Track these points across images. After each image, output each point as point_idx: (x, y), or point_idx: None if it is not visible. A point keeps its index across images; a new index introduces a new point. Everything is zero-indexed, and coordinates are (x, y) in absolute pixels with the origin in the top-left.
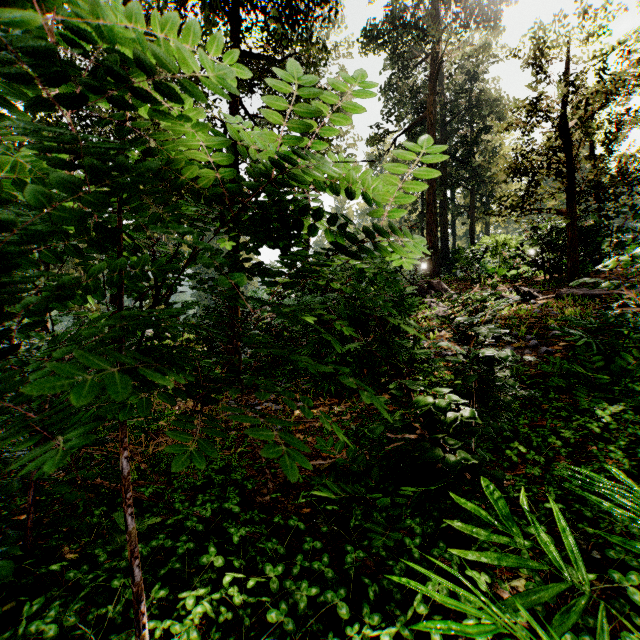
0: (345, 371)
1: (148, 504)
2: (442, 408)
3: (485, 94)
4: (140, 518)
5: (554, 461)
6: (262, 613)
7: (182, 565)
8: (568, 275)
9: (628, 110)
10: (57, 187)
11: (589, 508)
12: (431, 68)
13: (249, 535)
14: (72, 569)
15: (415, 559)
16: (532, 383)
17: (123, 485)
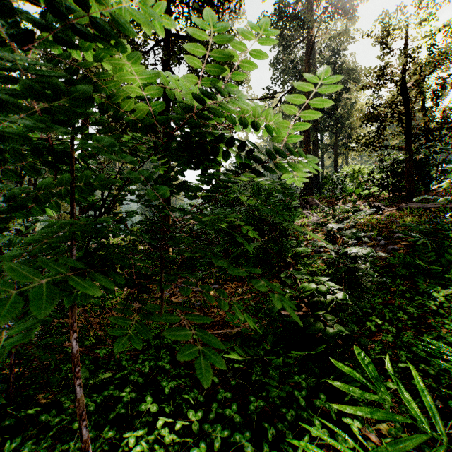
0: (258, 271)
1: (102, 362)
2: (321, 292)
3: (345, 65)
4: (96, 373)
5: (402, 330)
6: (186, 449)
7: (126, 410)
8: (406, 194)
9: (449, 75)
10: (3, 108)
11: (432, 367)
12: (307, 47)
13: (177, 386)
14: (44, 413)
15: (302, 407)
16: (383, 272)
17: (73, 361)
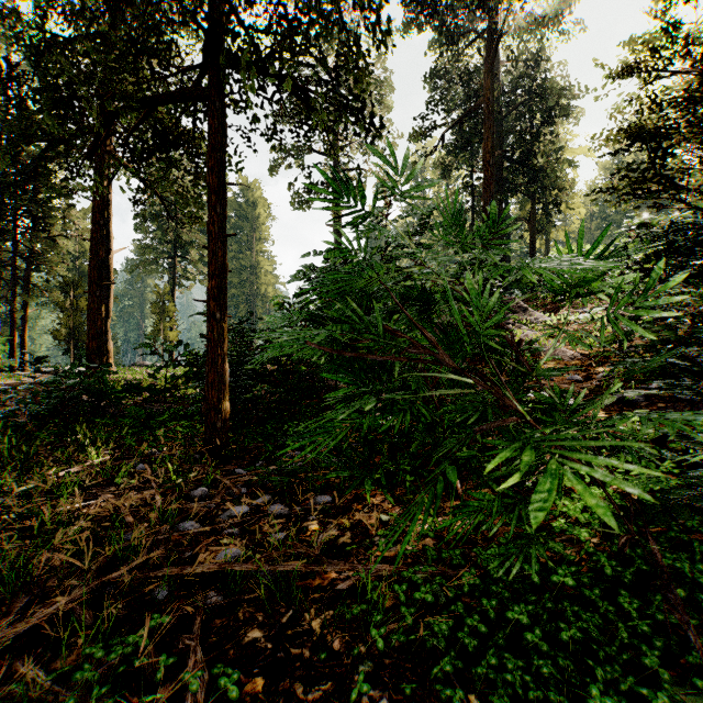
0: None
1: None
2: None
3: (550, 81)
4: None
5: None
6: None
7: None
8: None
9: None
10: None
11: None
12: (488, 46)
13: None
14: None
15: None
16: None
17: None
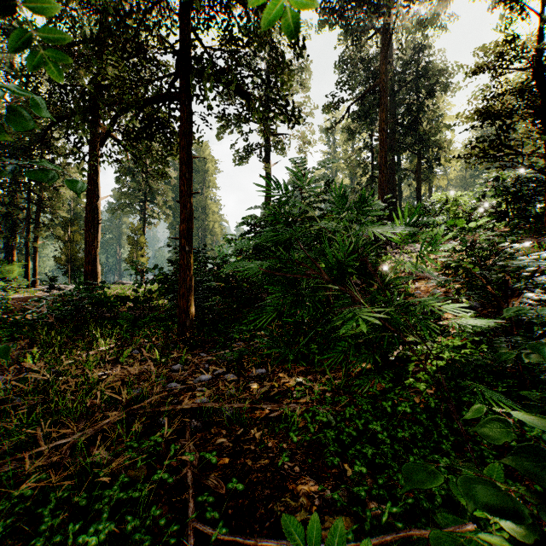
0: None
1: None
2: None
3: (432, 65)
4: None
5: None
6: None
7: None
8: (545, 223)
9: None
10: None
11: None
12: (383, 40)
13: None
14: None
15: None
16: None
17: None
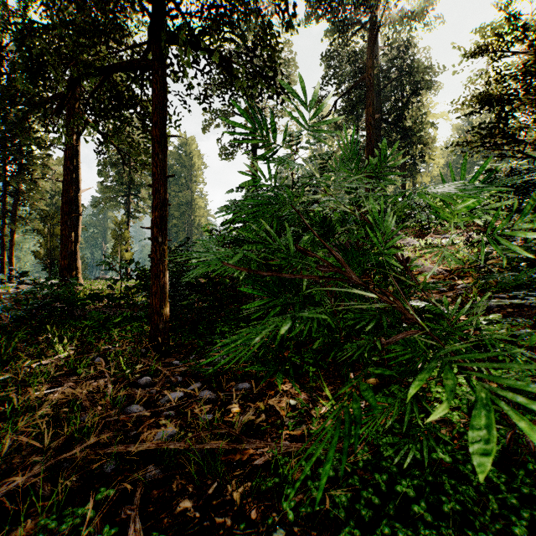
0: None
1: None
2: None
3: (417, 62)
4: None
5: None
6: None
7: None
8: None
9: None
10: None
11: None
12: (369, 34)
13: None
14: None
15: None
16: None
17: None
